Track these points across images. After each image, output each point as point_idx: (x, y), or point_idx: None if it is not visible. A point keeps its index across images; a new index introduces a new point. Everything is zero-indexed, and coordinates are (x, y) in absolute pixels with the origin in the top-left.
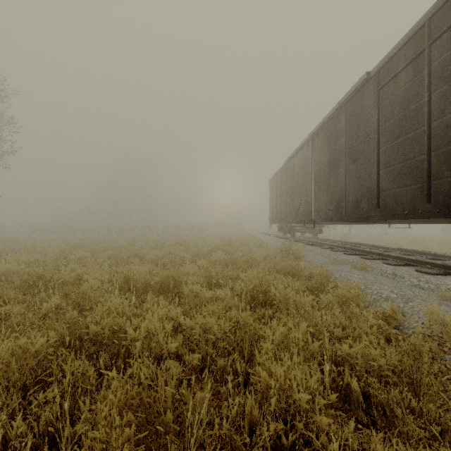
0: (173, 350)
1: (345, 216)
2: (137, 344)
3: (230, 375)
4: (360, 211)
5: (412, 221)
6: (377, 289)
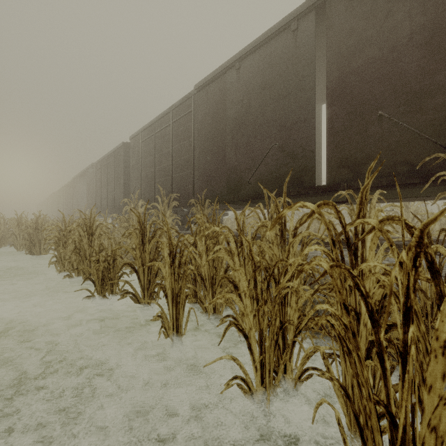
0: None
1: None
2: None
3: None
4: None
5: None
6: None
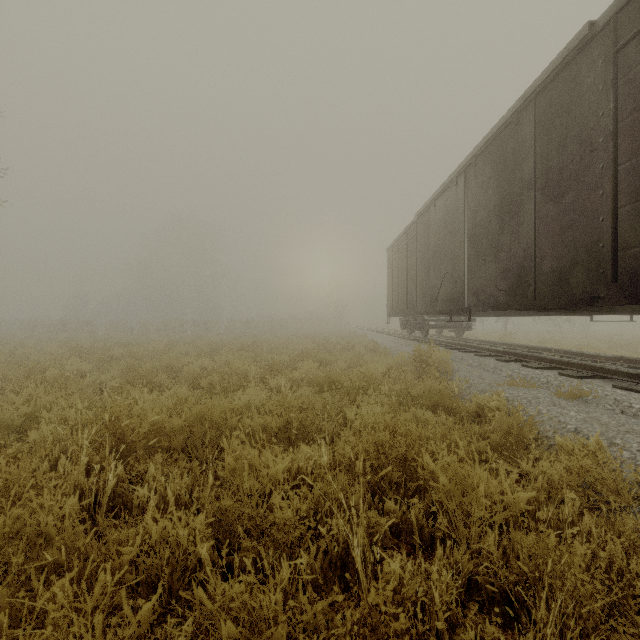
0: None
1: (534, 300)
2: None
3: None
4: (569, 290)
5: None
6: None
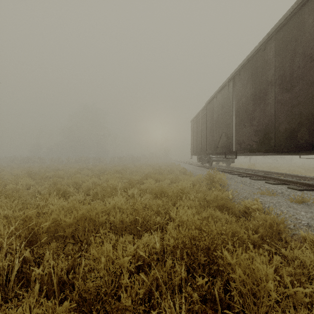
0: None
1: (275, 147)
2: None
3: None
4: (297, 141)
5: None
6: None
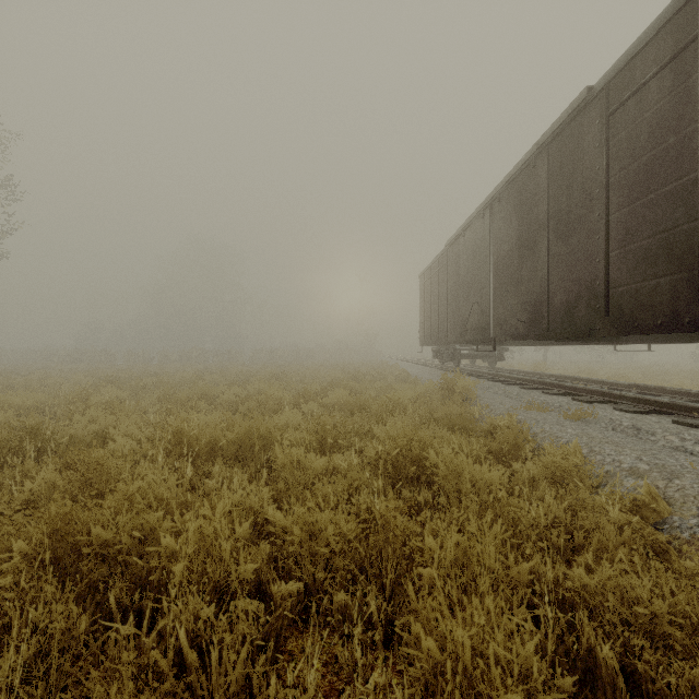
0: (248, 577)
1: (548, 331)
2: (175, 568)
3: (357, 622)
4: (574, 322)
5: (663, 339)
6: (611, 454)
